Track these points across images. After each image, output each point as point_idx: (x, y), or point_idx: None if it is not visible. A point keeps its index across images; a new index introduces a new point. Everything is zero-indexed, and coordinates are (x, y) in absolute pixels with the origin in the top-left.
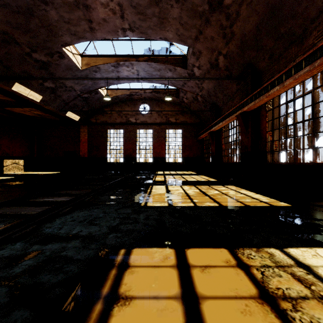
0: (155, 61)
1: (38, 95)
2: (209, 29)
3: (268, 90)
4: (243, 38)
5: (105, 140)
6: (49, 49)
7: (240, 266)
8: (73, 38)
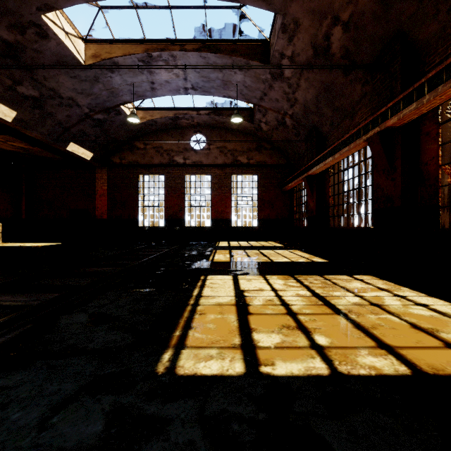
0: (213, 51)
1: (8, 108)
2: None
3: None
4: None
5: (135, 191)
6: (15, 16)
7: None
8: None
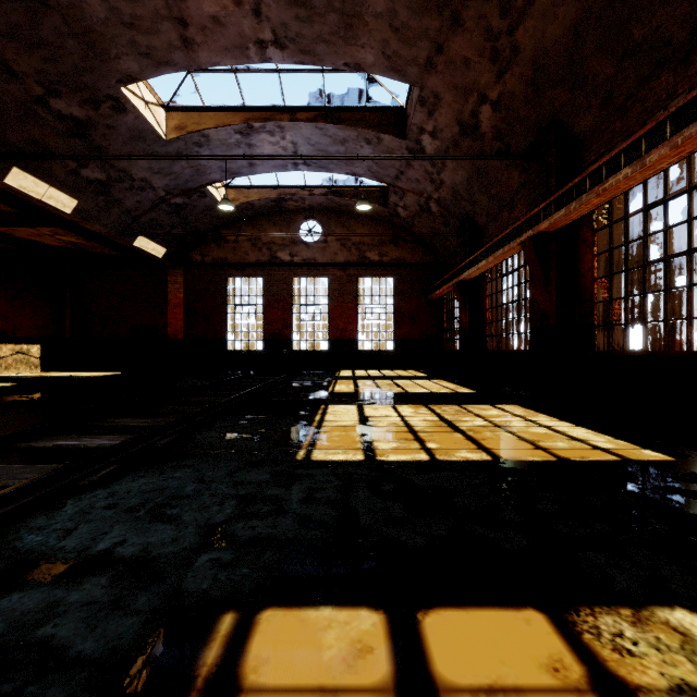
0: (333, 121)
1: (68, 197)
2: (459, 39)
3: (603, 179)
4: (538, 58)
5: (222, 300)
6: (90, 90)
7: (603, 691)
8: (145, 63)
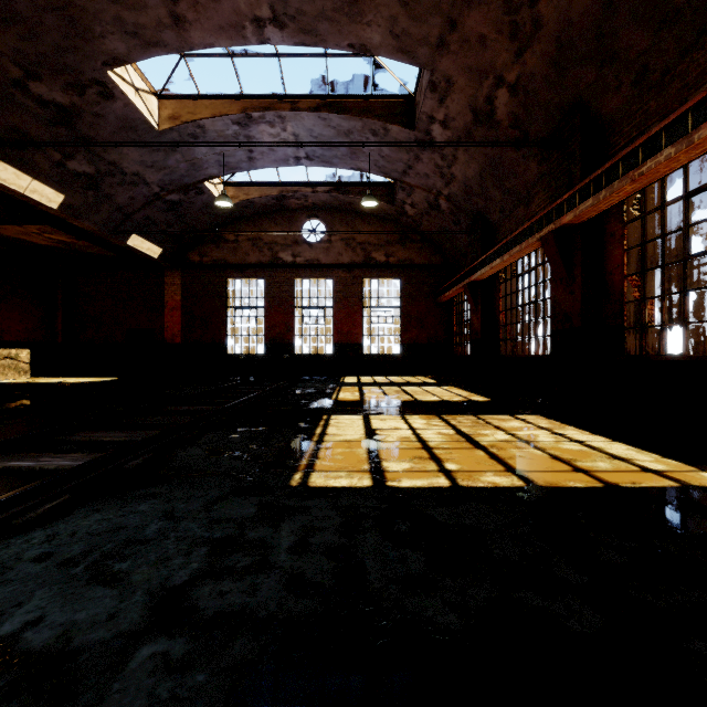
0: (337, 111)
1: (54, 191)
2: (474, 13)
3: (638, 162)
4: (563, 33)
5: (222, 303)
6: (73, 73)
7: None
8: (133, 43)
